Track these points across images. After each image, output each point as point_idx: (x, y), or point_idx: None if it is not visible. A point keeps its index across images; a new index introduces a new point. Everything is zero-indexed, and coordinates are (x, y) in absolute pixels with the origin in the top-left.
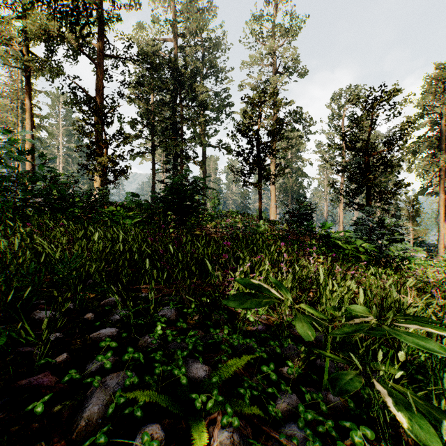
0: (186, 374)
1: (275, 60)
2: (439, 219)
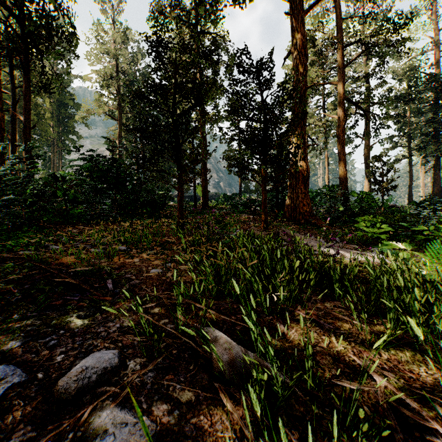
0: None
1: None
2: None
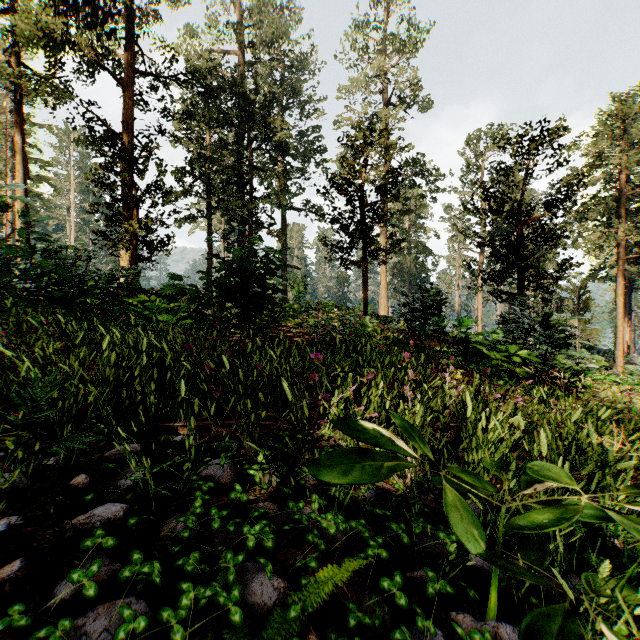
0: (241, 599)
1: (386, 85)
2: (617, 315)
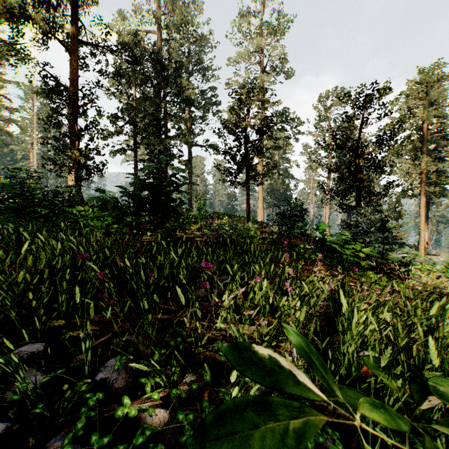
0: None
1: (263, 59)
2: (420, 221)
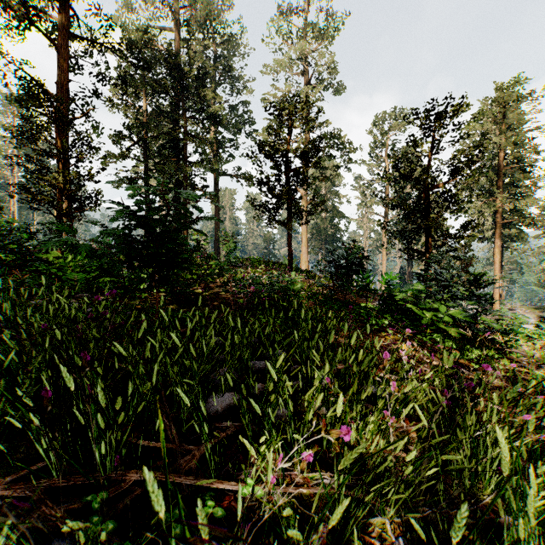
0: None
1: (307, 69)
2: (494, 269)
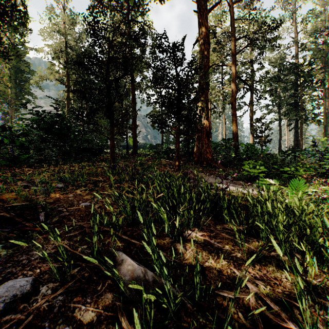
0: None
1: None
2: None
